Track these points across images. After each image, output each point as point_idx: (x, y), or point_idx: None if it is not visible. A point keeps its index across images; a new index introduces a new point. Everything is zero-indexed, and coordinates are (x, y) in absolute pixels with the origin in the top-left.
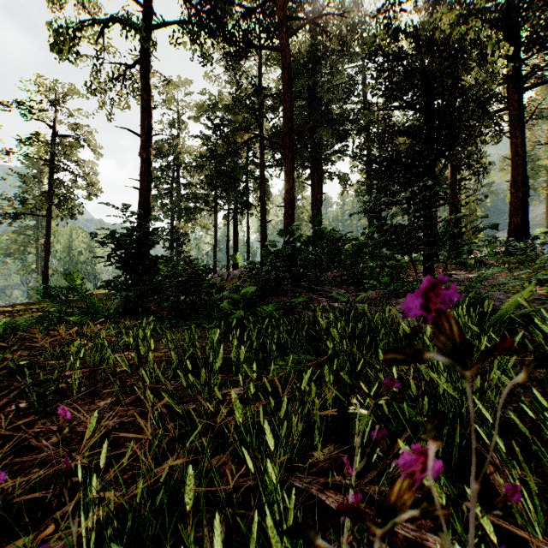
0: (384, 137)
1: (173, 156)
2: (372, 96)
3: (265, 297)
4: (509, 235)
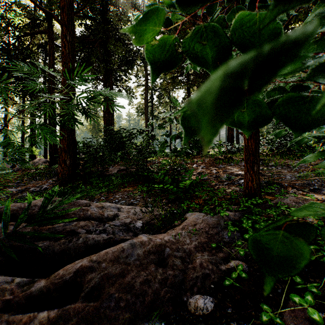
0: None
1: None
2: None
3: None
4: (228, 141)
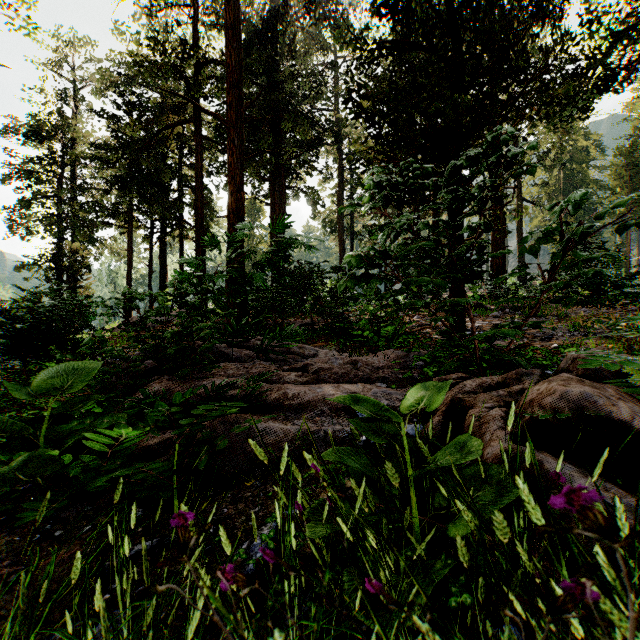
0: (391, 90)
1: (62, 142)
2: (371, 19)
3: (169, 370)
4: (491, 276)
